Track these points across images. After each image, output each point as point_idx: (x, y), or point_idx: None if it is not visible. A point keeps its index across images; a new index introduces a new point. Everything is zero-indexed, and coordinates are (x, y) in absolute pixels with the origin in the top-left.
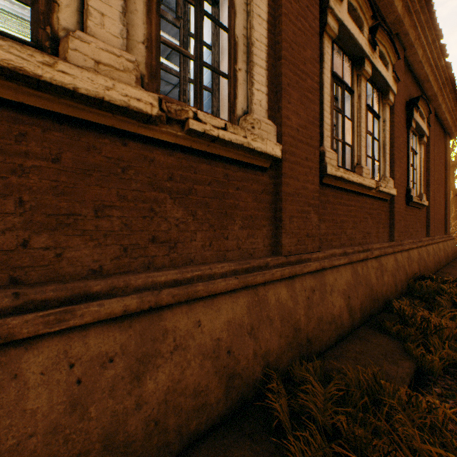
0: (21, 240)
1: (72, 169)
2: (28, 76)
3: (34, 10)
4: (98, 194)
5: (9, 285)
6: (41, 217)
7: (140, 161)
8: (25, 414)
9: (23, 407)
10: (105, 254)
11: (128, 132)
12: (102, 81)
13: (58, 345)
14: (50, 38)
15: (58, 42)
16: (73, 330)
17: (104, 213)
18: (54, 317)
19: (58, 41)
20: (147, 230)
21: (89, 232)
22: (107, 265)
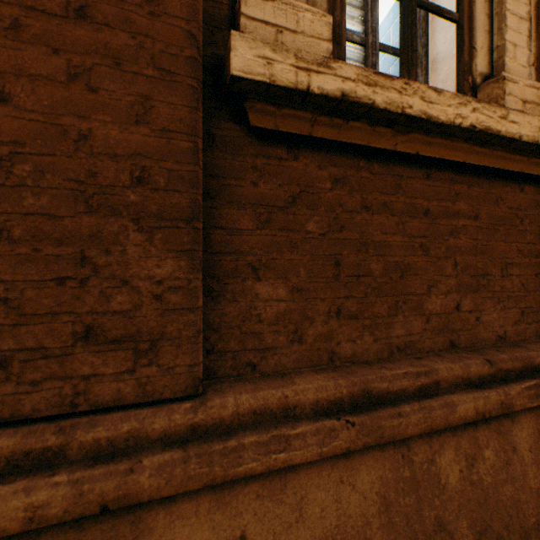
0: (454, 303)
1: (484, 225)
2: (491, 134)
3: (460, 63)
4: (501, 251)
5: (447, 348)
6: (465, 278)
7: (531, 208)
8: (531, 492)
9: (527, 484)
10: (506, 318)
11: (526, 175)
12: (535, 122)
13: (530, 422)
14: (469, 89)
15: (474, 90)
16: (535, 406)
17: (506, 272)
18: (532, 391)
19: (474, 89)
20: (537, 290)
21: (495, 293)
22: (507, 331)
